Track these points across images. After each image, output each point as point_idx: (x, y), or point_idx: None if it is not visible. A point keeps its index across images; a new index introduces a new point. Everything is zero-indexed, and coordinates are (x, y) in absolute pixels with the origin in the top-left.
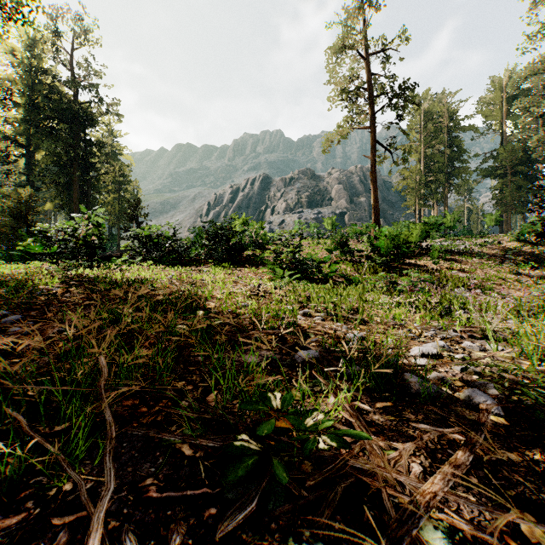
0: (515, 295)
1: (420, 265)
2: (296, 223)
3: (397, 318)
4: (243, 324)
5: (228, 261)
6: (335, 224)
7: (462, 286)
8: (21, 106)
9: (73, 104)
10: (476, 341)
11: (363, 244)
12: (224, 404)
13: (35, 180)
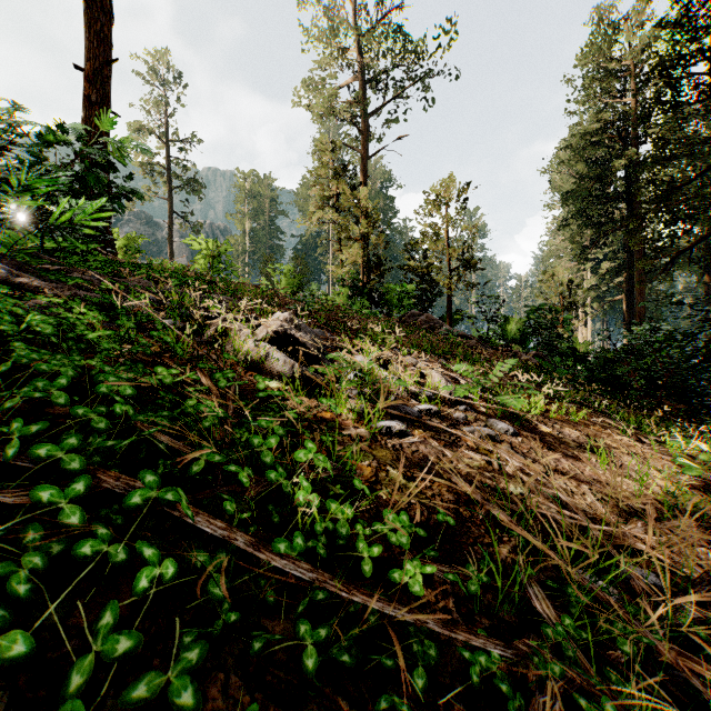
0: None
1: None
2: None
3: None
4: None
5: None
6: None
7: None
8: None
9: None
10: None
11: None
12: None
13: None
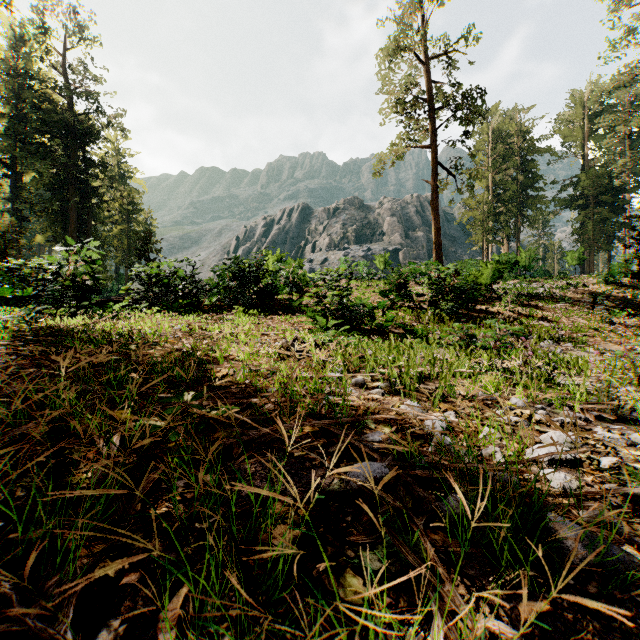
0: (618, 351)
1: (493, 312)
2: (342, 261)
3: (487, 389)
4: (263, 408)
5: (258, 307)
6: (388, 262)
7: (549, 338)
8: (5, 117)
9: (70, 114)
10: (608, 425)
11: (423, 287)
12: (194, 639)
13: (22, 208)
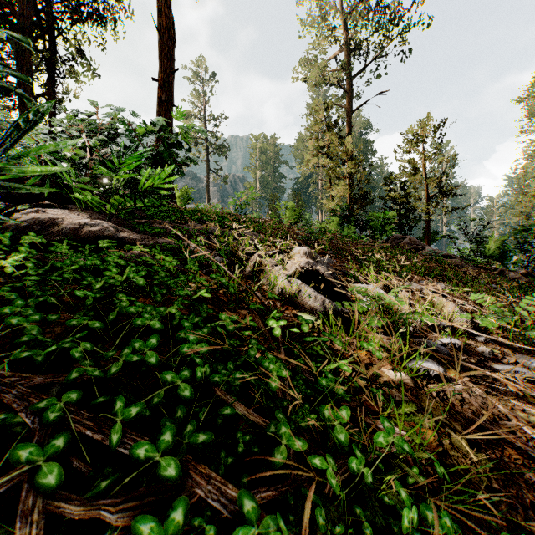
0: None
1: None
2: None
3: None
4: None
5: None
6: None
7: None
8: None
9: None
10: None
11: None
12: None
13: None
